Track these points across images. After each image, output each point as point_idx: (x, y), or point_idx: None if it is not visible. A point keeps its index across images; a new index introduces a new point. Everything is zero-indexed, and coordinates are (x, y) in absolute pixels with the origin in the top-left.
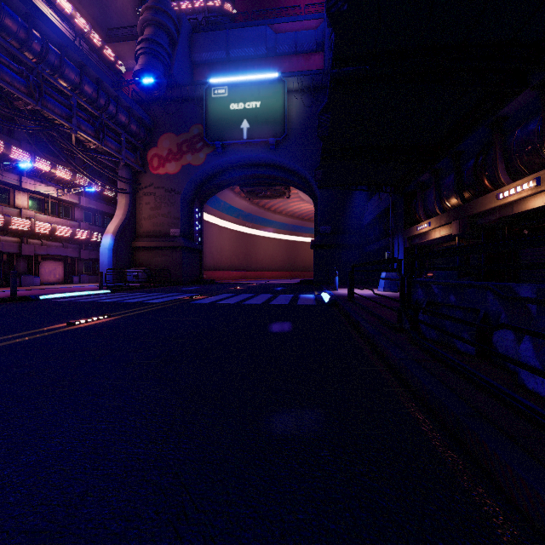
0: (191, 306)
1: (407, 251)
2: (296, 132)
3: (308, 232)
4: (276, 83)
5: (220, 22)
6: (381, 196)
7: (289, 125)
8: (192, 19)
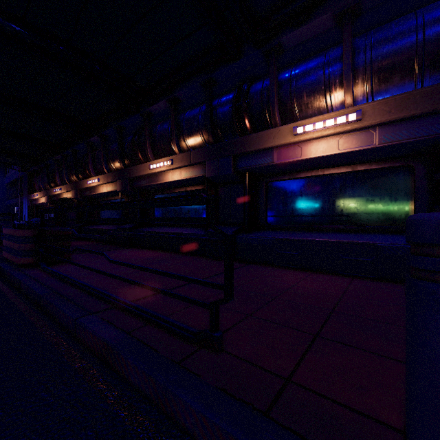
0: None
1: (31, 208)
2: None
3: None
4: None
5: None
6: (17, 167)
7: None
8: None
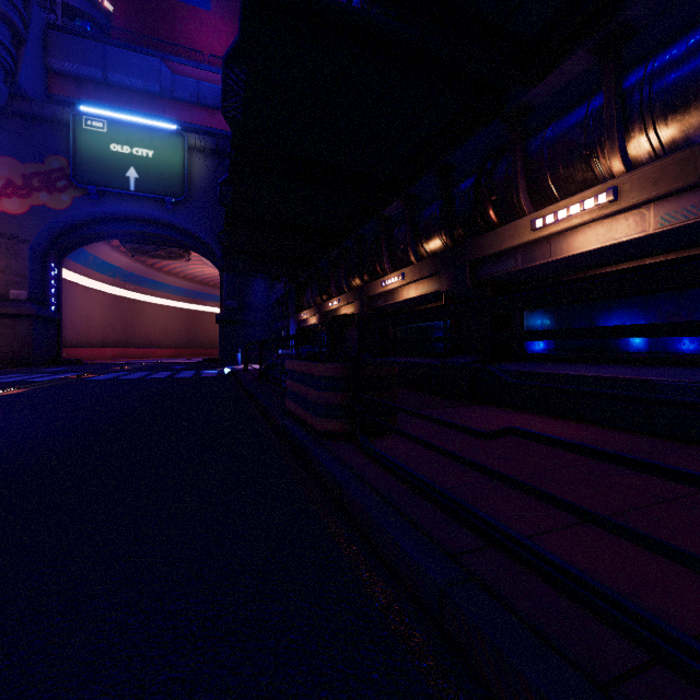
0: (92, 381)
1: (298, 332)
2: (199, 195)
3: (214, 300)
4: (174, 136)
5: (87, 13)
6: (283, 280)
7: (190, 185)
8: (45, 7)
